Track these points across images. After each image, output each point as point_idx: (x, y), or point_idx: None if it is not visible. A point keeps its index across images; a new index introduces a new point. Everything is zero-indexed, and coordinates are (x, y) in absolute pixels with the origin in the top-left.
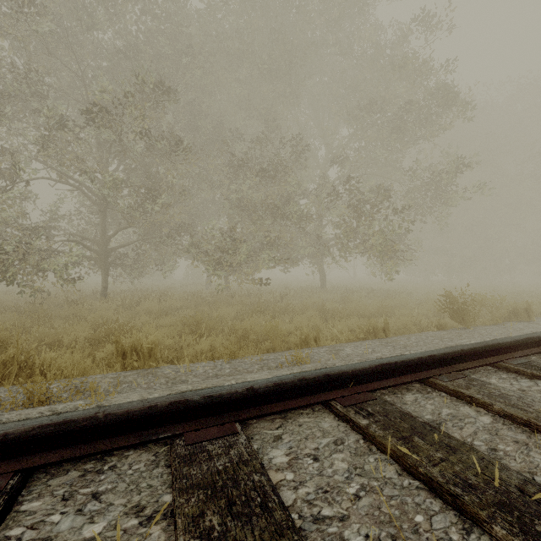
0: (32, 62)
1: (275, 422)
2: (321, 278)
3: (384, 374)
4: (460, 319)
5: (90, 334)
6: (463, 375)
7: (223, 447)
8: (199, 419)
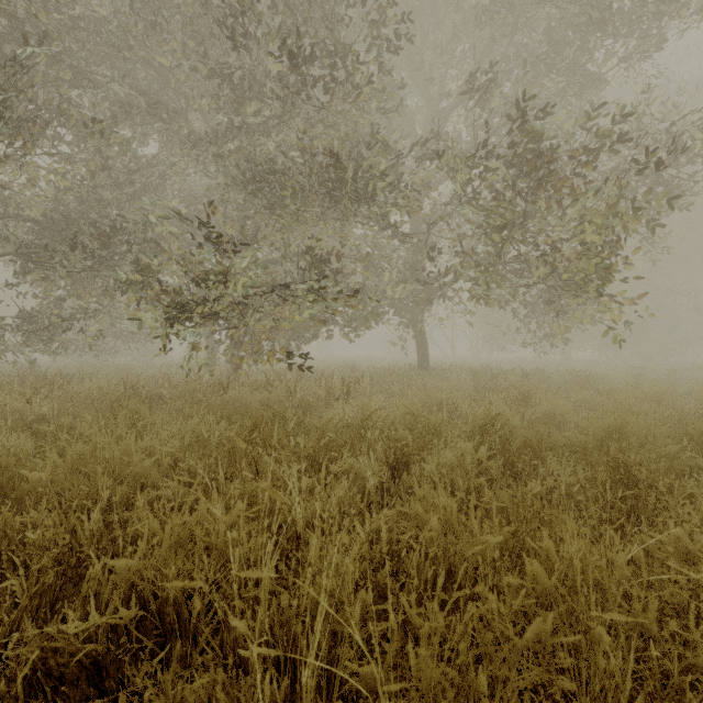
0: None
1: None
2: (420, 350)
3: None
4: None
5: None
6: None
7: None
8: None
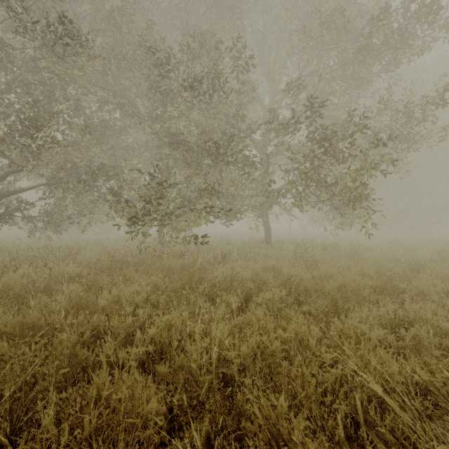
0: None
1: None
2: (266, 232)
3: None
4: None
5: None
6: None
7: None
8: None
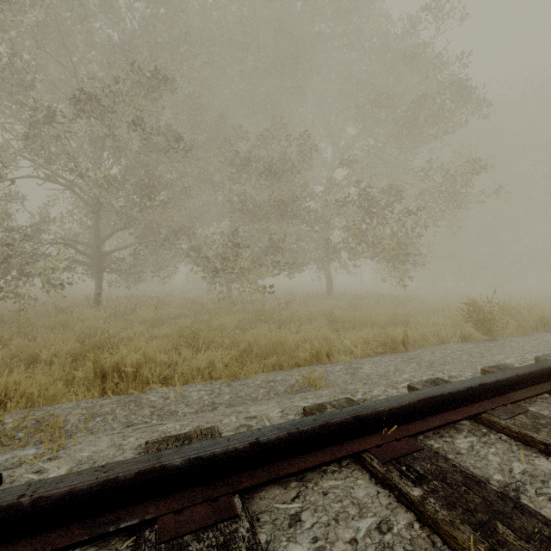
0: (16, 49)
1: (290, 487)
2: (328, 284)
3: (426, 410)
4: (486, 329)
5: (72, 348)
6: (523, 409)
7: (214, 547)
8: (181, 491)
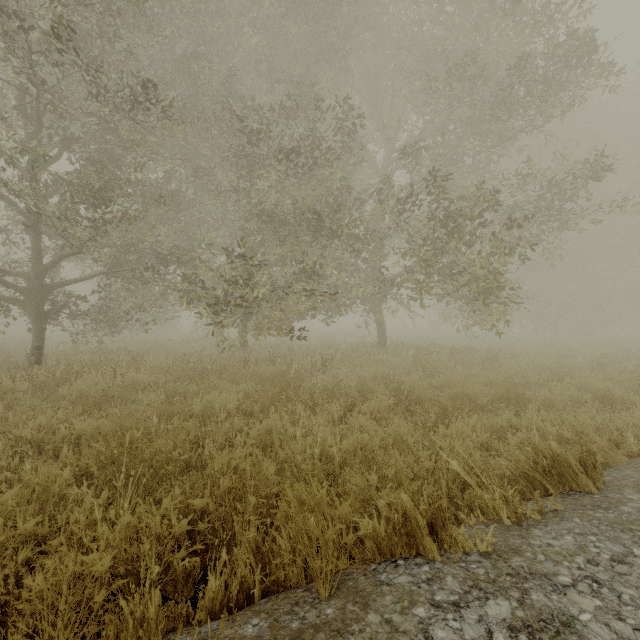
0: None
1: None
2: (379, 331)
3: None
4: None
5: None
6: None
7: None
8: None
